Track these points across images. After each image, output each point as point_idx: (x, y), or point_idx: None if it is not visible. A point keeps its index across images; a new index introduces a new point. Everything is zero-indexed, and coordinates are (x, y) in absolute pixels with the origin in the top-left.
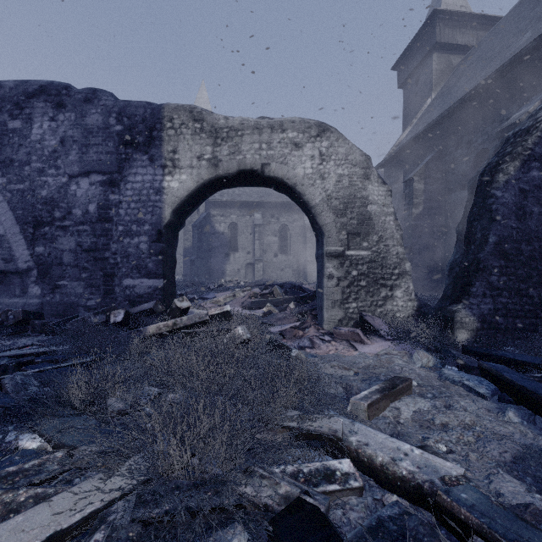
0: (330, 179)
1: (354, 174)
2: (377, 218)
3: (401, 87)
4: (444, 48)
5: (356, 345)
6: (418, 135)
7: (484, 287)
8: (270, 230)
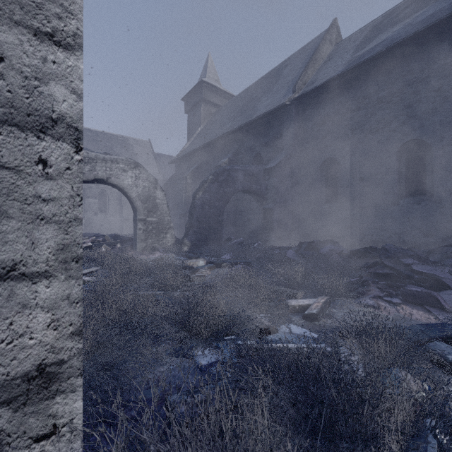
0: (140, 187)
1: (150, 186)
2: (160, 205)
3: (187, 113)
4: (207, 102)
5: (150, 255)
6: (191, 153)
7: (193, 232)
8: (91, 194)
